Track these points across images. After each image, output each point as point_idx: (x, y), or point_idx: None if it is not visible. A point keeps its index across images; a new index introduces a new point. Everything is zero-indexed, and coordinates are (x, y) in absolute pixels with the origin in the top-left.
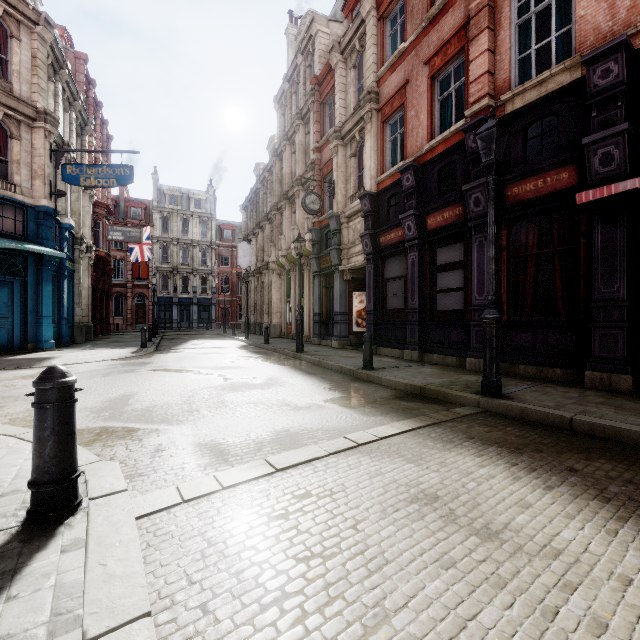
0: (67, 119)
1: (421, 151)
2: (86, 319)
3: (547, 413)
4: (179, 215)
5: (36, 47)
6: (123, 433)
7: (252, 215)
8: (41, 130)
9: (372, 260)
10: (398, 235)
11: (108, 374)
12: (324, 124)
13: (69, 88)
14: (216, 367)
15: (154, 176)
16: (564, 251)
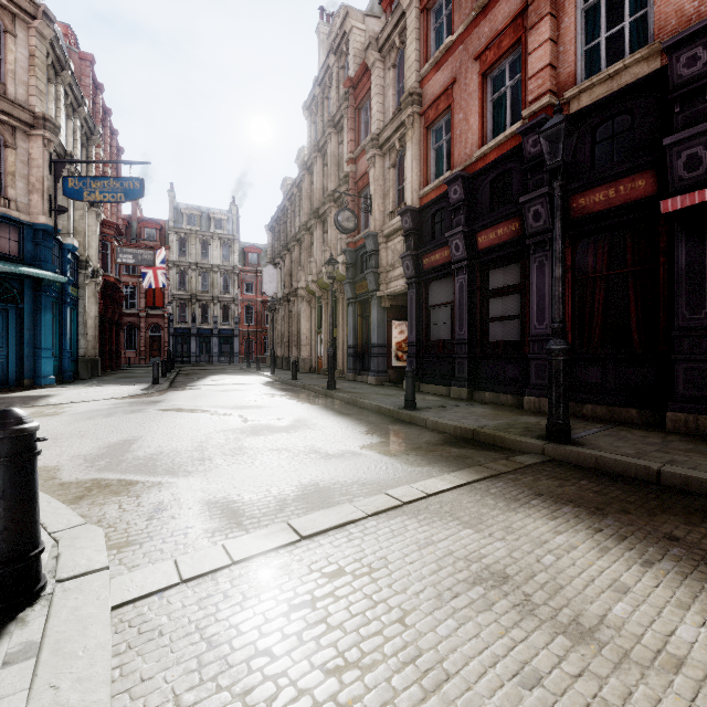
0: (70, 127)
1: (471, 159)
2: (92, 352)
3: (628, 463)
4: (198, 237)
5: (34, 44)
6: (118, 487)
7: (279, 236)
8: (39, 138)
9: (414, 285)
10: (444, 256)
11: (111, 415)
12: (359, 132)
13: (72, 92)
14: (236, 406)
15: (170, 193)
16: (639, 272)
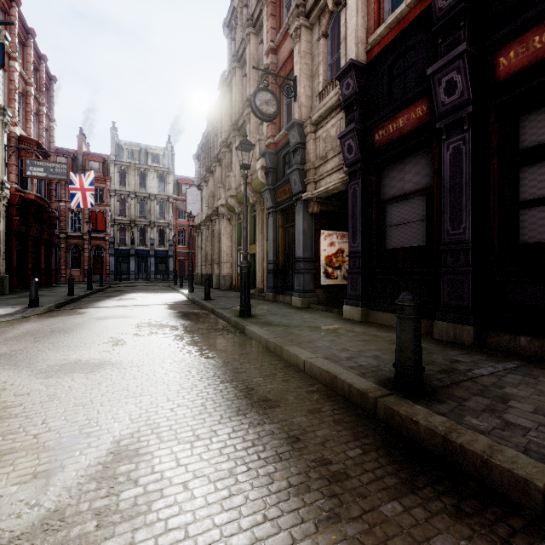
0: None
1: None
2: None
3: None
4: (137, 169)
5: None
6: None
7: (204, 163)
8: None
9: (359, 172)
10: (415, 117)
11: None
12: (281, 17)
13: None
14: (55, 365)
15: (112, 131)
16: None
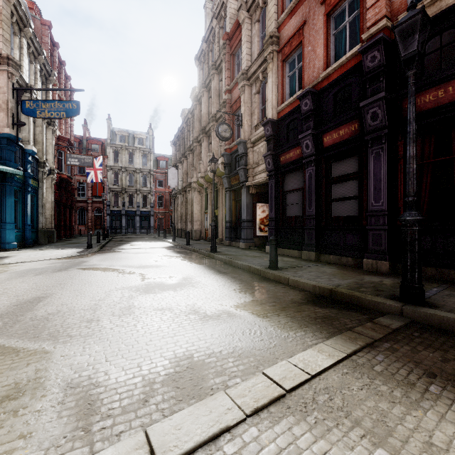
0: (32, 69)
1: (318, 79)
2: (50, 226)
3: None
4: (126, 150)
5: (1, 5)
6: None
7: (179, 148)
8: (5, 72)
9: (273, 176)
10: (296, 153)
11: (41, 273)
12: (233, 71)
13: (33, 44)
14: (140, 266)
15: (108, 121)
16: None
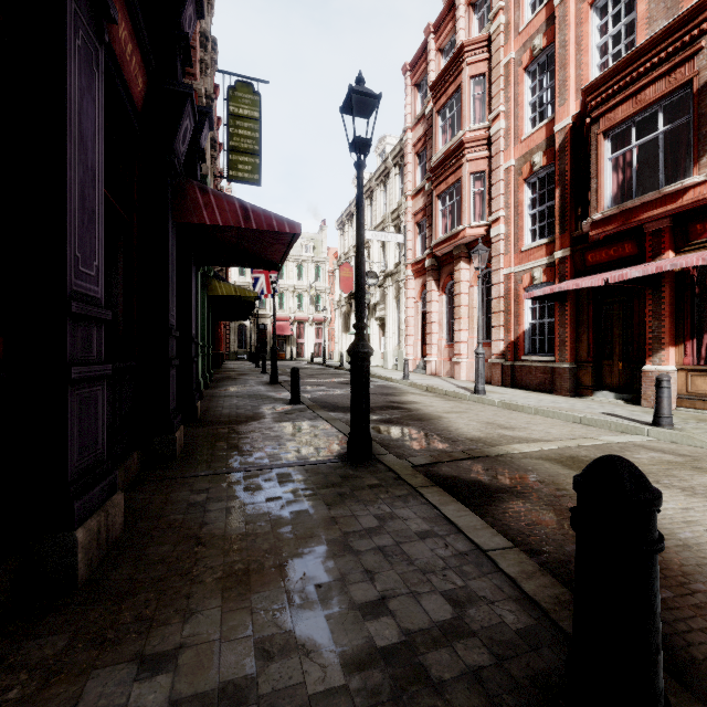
0: None
1: None
2: None
3: None
4: None
5: None
6: None
7: None
8: None
9: None
10: None
11: None
12: None
13: None
14: None
15: None
16: None
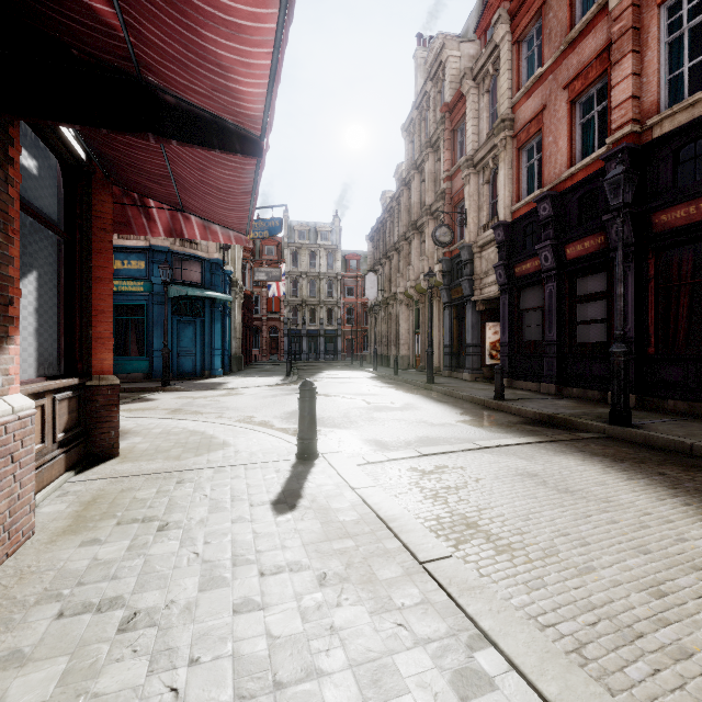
0: None
1: (559, 178)
2: (238, 351)
3: (669, 439)
4: (307, 249)
5: None
6: None
7: (378, 245)
8: None
9: (506, 291)
10: (534, 265)
11: (275, 396)
12: (455, 151)
13: None
14: (356, 394)
15: (285, 214)
16: None
